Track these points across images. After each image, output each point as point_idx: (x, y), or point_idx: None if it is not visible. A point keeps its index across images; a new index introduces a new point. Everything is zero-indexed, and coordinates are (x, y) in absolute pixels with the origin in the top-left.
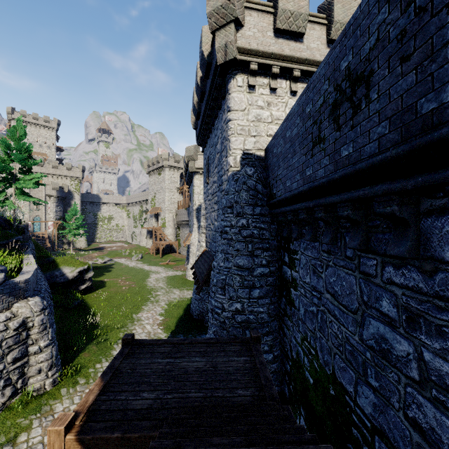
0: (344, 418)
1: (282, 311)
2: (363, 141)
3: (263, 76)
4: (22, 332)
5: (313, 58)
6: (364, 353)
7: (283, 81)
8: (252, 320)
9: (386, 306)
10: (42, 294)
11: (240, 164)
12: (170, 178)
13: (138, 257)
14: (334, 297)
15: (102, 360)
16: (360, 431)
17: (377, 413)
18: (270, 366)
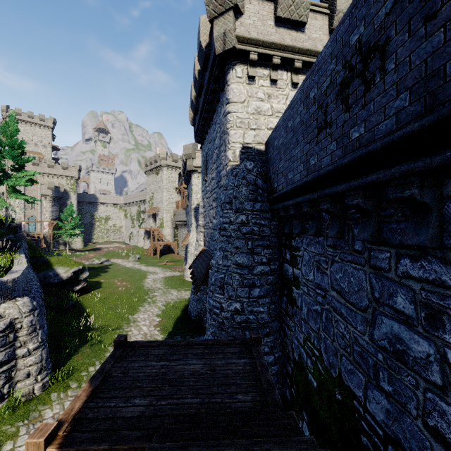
0: (351, 424)
1: (283, 310)
2: (377, 119)
3: (263, 67)
4: (9, 334)
5: (315, 49)
6: (375, 355)
7: (283, 73)
8: (252, 320)
9: (401, 303)
10: (32, 294)
11: (240, 158)
12: (168, 178)
13: (135, 257)
14: (340, 295)
15: (95, 363)
16: (370, 439)
17: (391, 420)
18: (271, 368)
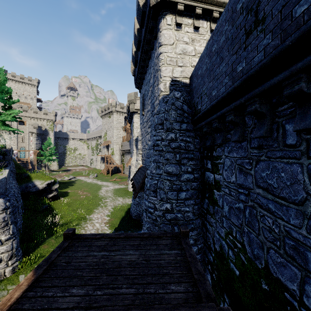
0: None
1: (205, 210)
2: None
3: (188, 17)
4: None
5: None
6: None
7: (204, 22)
8: (179, 218)
9: None
10: (8, 197)
11: (169, 89)
12: (117, 120)
13: (94, 175)
14: (267, 191)
15: None
16: None
17: None
18: None
